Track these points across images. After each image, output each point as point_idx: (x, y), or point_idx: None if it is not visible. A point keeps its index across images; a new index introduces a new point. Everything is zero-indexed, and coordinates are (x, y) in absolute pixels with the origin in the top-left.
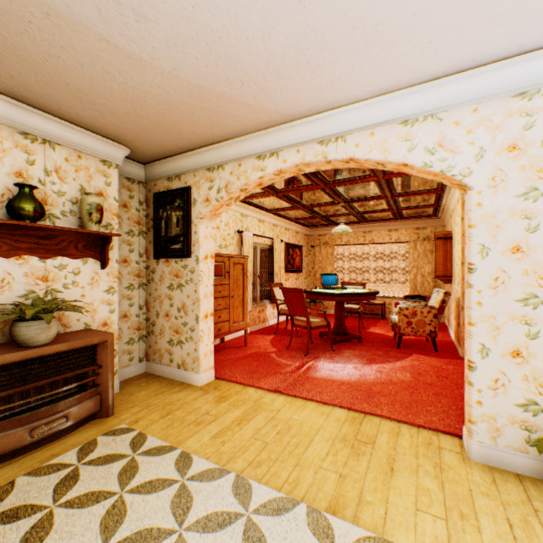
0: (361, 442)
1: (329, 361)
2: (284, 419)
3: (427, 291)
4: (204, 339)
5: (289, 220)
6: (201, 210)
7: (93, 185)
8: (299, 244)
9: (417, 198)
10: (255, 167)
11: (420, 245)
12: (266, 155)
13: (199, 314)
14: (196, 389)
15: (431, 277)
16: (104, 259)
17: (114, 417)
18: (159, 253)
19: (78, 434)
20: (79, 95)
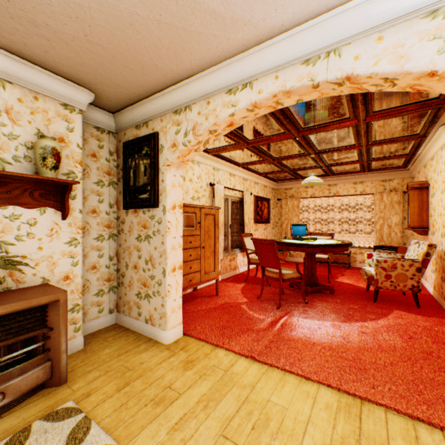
0: None
1: (303, 315)
2: (260, 402)
3: (394, 241)
4: (172, 294)
5: (258, 174)
6: (168, 157)
7: (52, 129)
8: (266, 197)
9: (391, 147)
10: (225, 103)
11: (386, 197)
12: (238, 88)
13: (166, 267)
14: (162, 349)
15: (398, 228)
16: (64, 208)
17: (66, 387)
18: (128, 203)
19: (17, 413)
20: (13, 10)
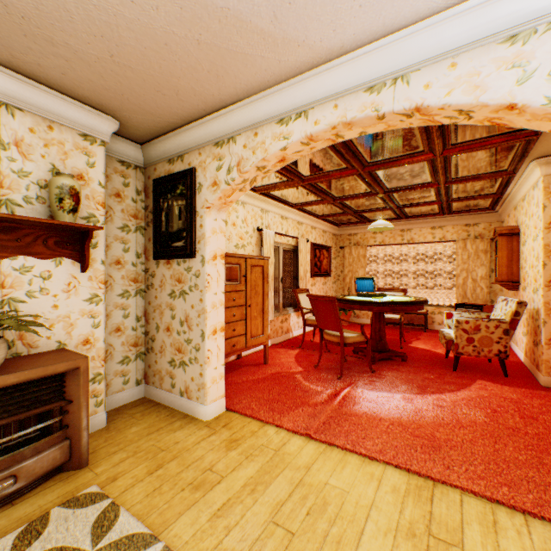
0: (440, 542)
1: (369, 387)
2: (317, 485)
3: (479, 298)
4: (212, 361)
5: (316, 217)
6: (207, 197)
7: (70, 165)
8: (326, 245)
9: (475, 186)
10: (276, 135)
11: (471, 244)
12: (291, 117)
13: (205, 329)
14: (200, 426)
15: (485, 282)
16: (84, 259)
17: (88, 470)
18: (159, 252)
19: (31, 500)
20: (28, 27)
